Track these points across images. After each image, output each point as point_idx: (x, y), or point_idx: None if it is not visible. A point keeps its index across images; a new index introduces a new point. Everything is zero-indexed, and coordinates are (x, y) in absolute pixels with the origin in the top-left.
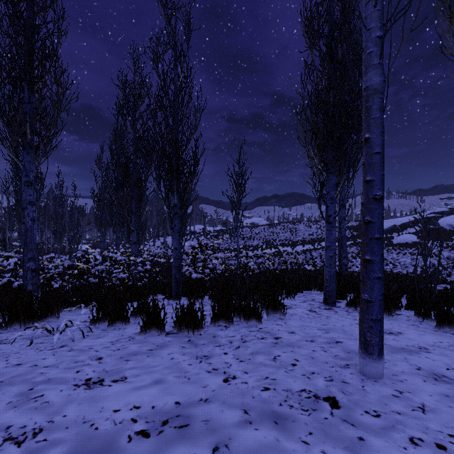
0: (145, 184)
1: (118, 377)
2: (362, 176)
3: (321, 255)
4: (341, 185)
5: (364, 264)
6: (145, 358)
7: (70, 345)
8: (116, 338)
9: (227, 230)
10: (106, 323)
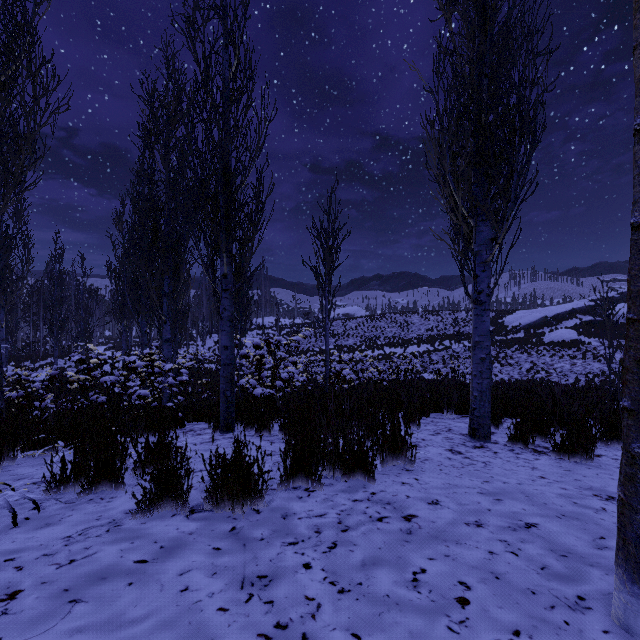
0: (184, 250)
1: None
2: (637, 159)
3: (445, 358)
4: (501, 240)
5: None
6: (121, 592)
7: None
8: (82, 527)
9: (310, 324)
10: (80, 485)
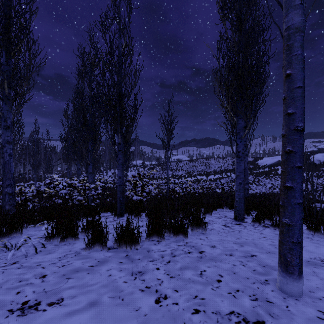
0: (99, 129)
1: (55, 299)
2: (283, 110)
3: (227, 181)
4: (248, 127)
5: (285, 190)
6: (85, 275)
7: (22, 261)
8: (64, 254)
9: (159, 164)
10: (59, 238)
